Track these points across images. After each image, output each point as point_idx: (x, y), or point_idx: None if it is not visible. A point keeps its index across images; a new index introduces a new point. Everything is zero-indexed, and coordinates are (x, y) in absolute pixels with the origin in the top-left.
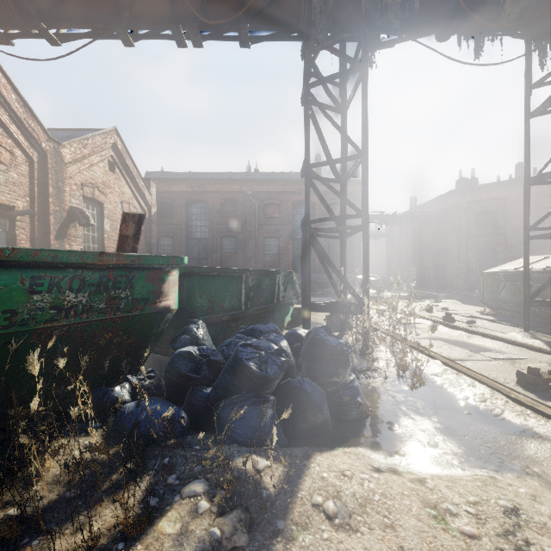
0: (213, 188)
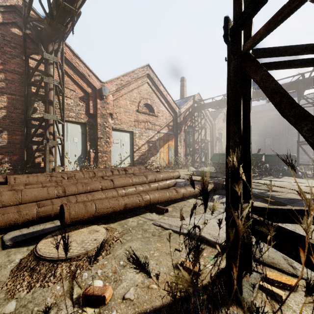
0: (260, 115)
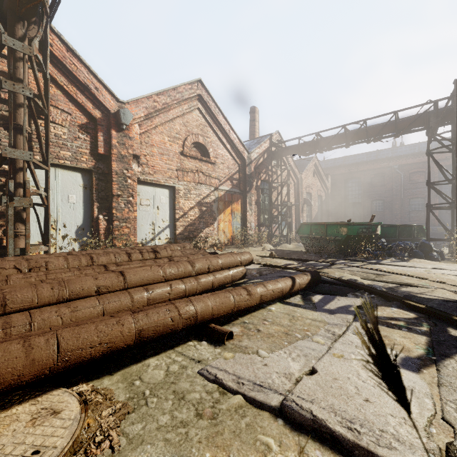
0: (364, 168)
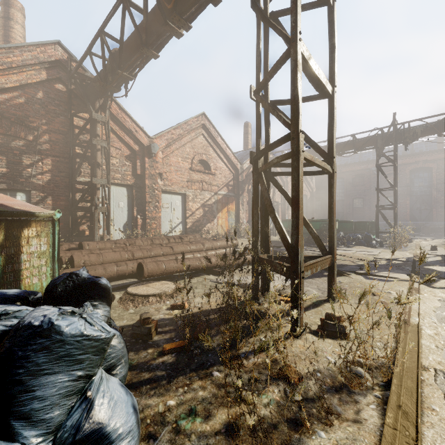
0: (346, 170)
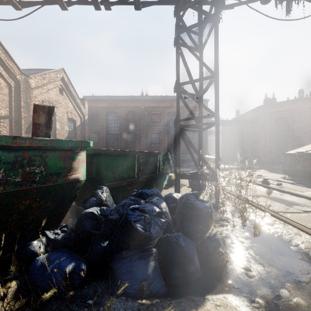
0: (121, 105)
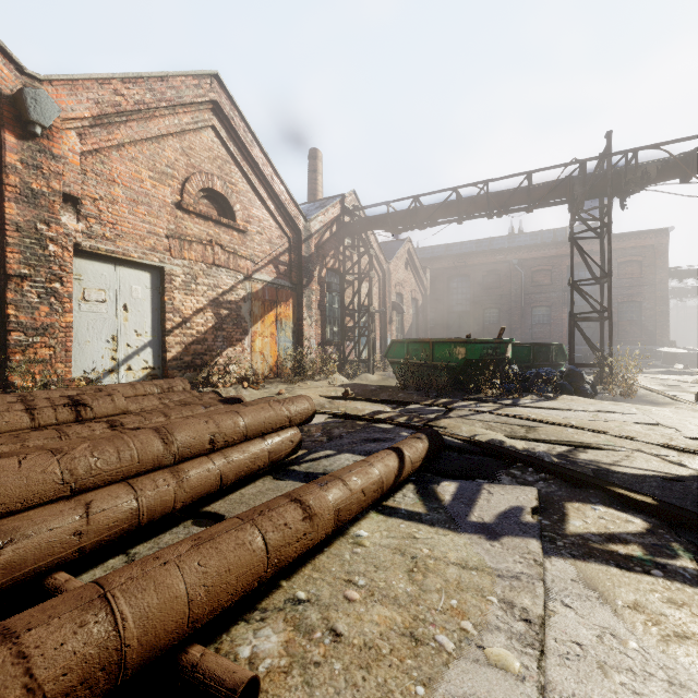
0: (474, 262)
